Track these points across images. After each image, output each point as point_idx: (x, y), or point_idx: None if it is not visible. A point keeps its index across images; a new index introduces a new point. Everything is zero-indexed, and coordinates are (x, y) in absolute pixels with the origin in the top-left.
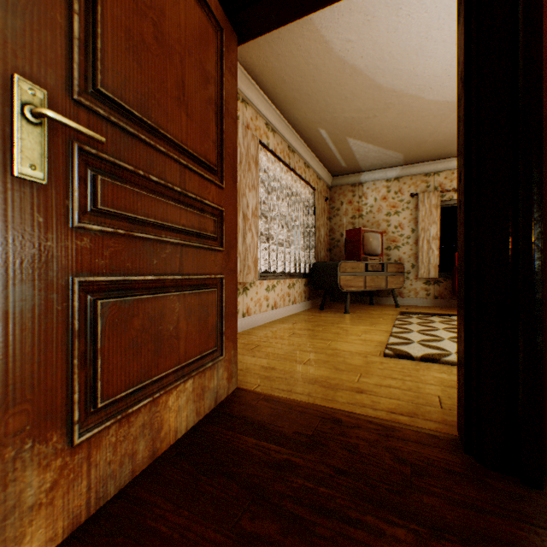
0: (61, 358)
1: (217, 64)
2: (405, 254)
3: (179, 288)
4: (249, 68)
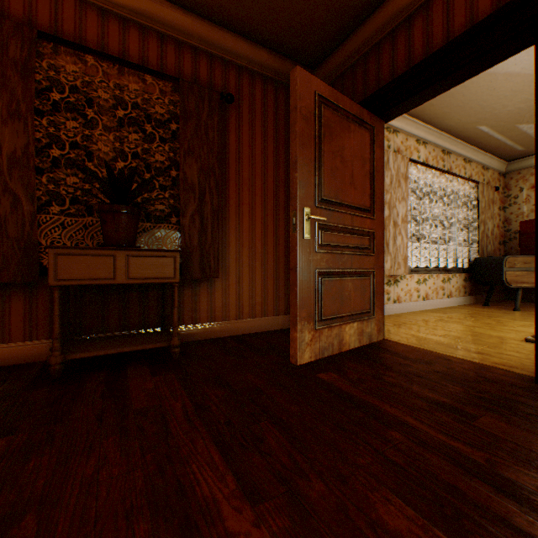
0: (312, 297)
1: (370, 149)
2: None
3: (350, 275)
4: None
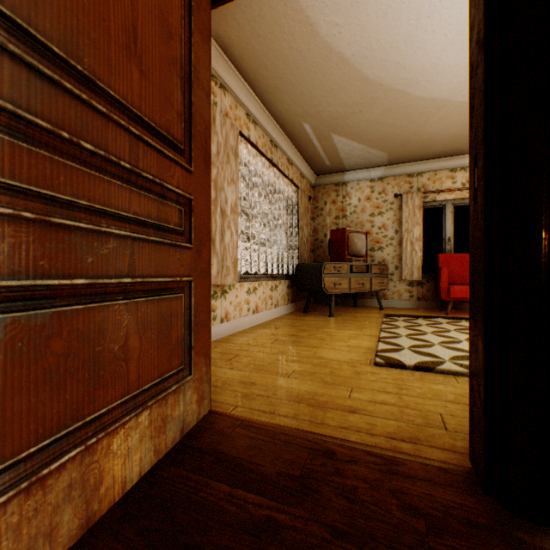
0: None
1: (184, 20)
2: (389, 255)
3: (128, 294)
4: (227, 50)
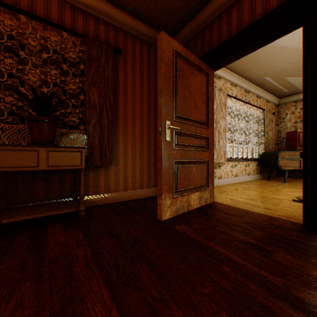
0: (171, 177)
1: (206, 86)
2: None
3: (194, 163)
4: None
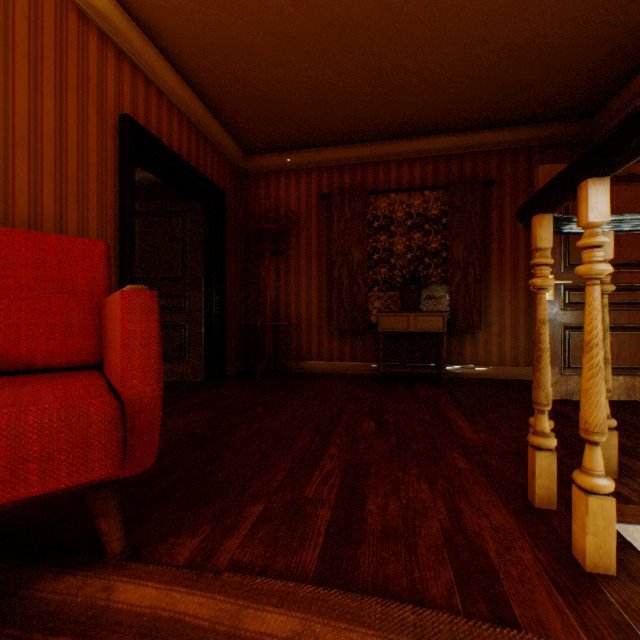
0: (556, 347)
1: None
2: None
3: (611, 330)
4: None
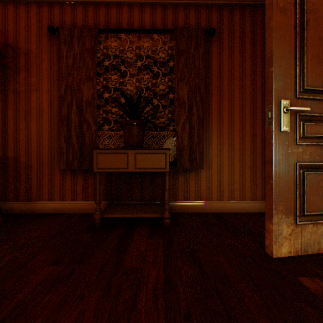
0: (291, 191)
1: None
2: None
3: None
4: None
